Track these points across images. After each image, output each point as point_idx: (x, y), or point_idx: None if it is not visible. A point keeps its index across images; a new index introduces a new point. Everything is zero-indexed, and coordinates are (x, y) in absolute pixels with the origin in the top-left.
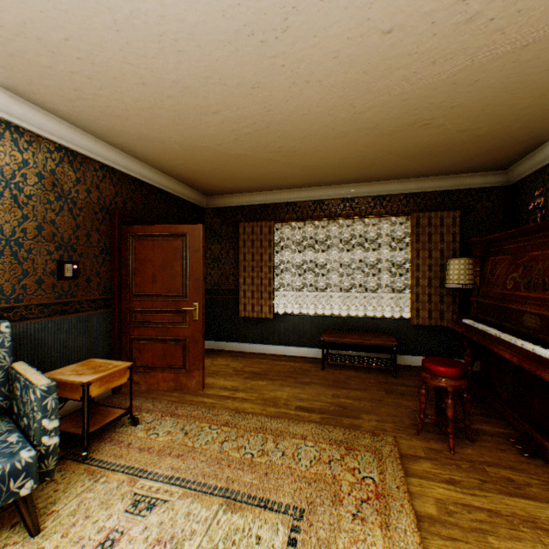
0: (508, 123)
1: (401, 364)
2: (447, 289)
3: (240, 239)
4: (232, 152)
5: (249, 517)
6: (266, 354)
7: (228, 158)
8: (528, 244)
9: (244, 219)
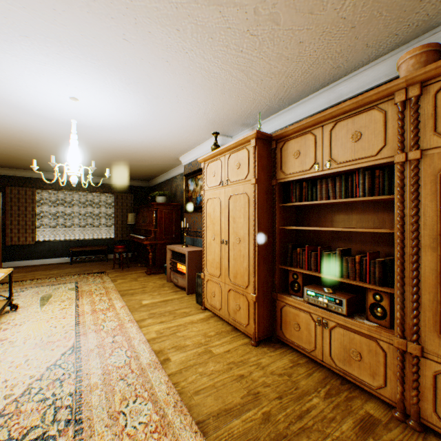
0: (142, 173)
1: (111, 258)
2: (129, 225)
3: (8, 197)
4: (24, 158)
5: (62, 285)
6: (31, 265)
7: (19, 159)
8: (145, 210)
9: (11, 184)
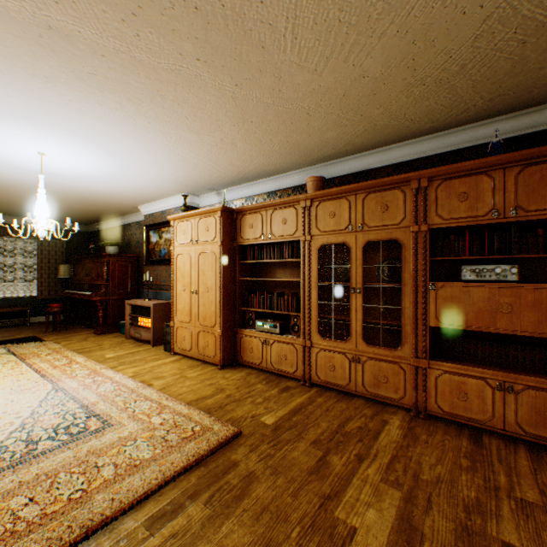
0: (83, 216)
1: (32, 322)
2: (60, 279)
3: None
4: None
5: None
6: None
7: None
8: (88, 261)
9: None
